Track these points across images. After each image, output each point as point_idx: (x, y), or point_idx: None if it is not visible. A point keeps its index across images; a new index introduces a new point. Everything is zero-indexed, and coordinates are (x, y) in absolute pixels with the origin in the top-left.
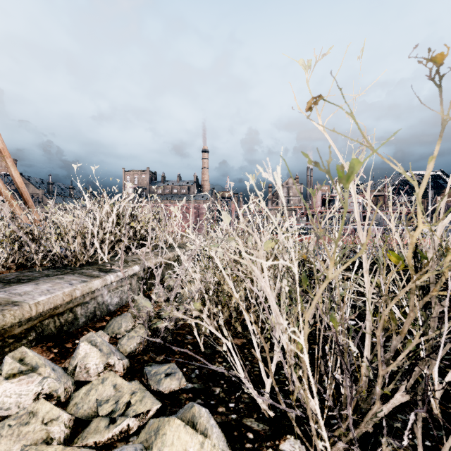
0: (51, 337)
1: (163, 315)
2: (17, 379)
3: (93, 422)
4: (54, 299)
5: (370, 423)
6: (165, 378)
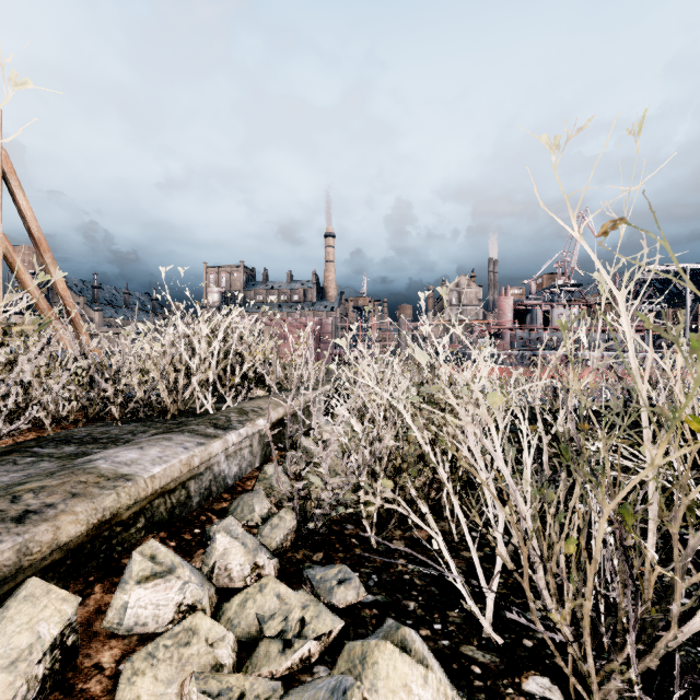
0: (162, 524)
1: (344, 497)
2: (151, 584)
3: (260, 645)
4: (171, 471)
5: (656, 656)
6: (339, 586)
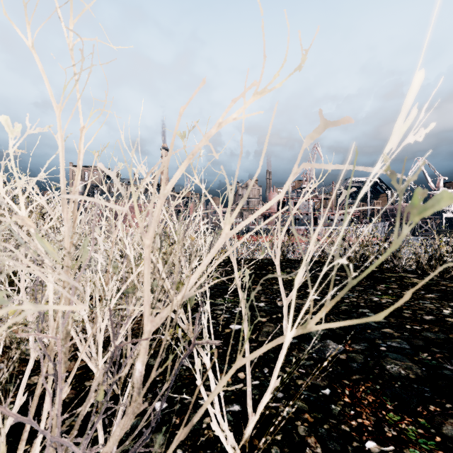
0: None
1: None
2: None
3: None
4: None
5: None
6: None
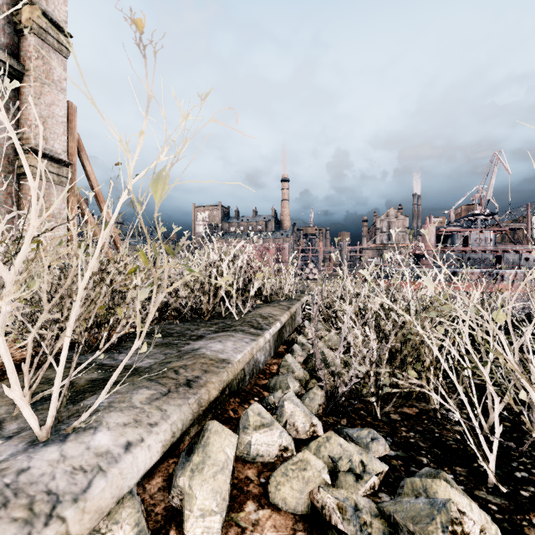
0: (234, 393)
1: (384, 381)
2: (262, 430)
3: (339, 476)
4: (245, 358)
5: None
6: (372, 443)
